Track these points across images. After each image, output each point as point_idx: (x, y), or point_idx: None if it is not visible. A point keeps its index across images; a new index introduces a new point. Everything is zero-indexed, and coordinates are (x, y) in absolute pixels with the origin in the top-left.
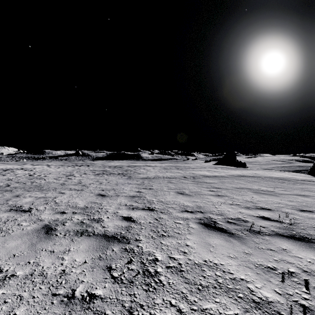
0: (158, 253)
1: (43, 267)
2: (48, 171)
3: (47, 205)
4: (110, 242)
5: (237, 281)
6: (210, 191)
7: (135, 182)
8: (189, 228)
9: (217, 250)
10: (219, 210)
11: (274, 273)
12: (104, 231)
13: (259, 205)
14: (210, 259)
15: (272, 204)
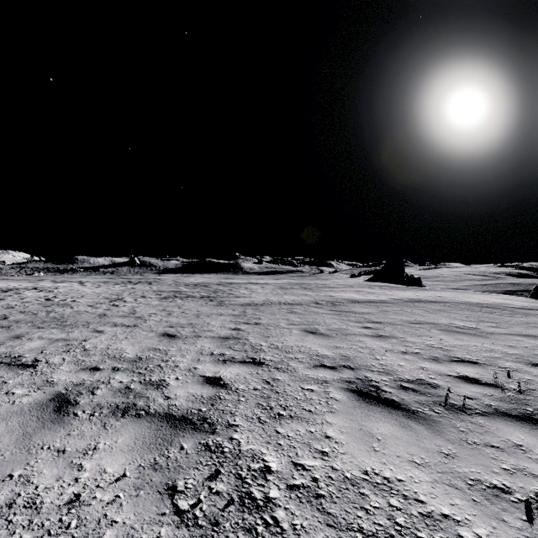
0: (271, 455)
1: (37, 486)
2: (80, 292)
3: (69, 355)
4: (178, 431)
5: (437, 520)
6: (363, 328)
7: (230, 311)
8: (329, 401)
9: (388, 448)
10: (383, 365)
11: (508, 500)
12: (168, 407)
13: (455, 354)
14: (375, 468)
15: (479, 353)
